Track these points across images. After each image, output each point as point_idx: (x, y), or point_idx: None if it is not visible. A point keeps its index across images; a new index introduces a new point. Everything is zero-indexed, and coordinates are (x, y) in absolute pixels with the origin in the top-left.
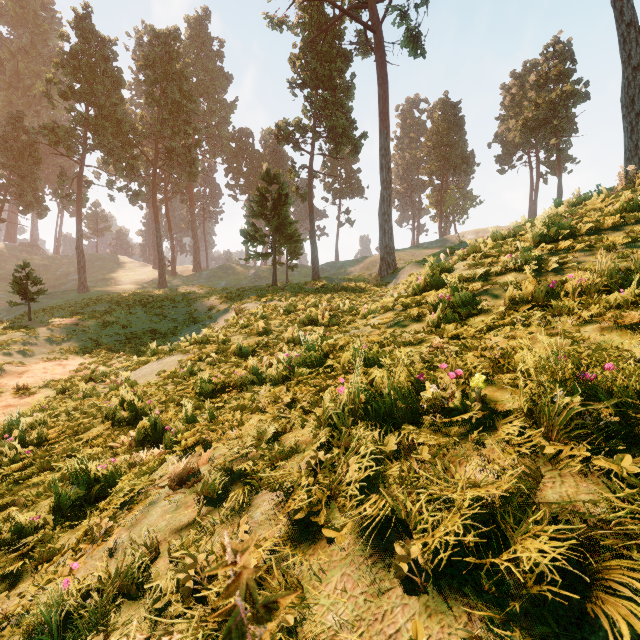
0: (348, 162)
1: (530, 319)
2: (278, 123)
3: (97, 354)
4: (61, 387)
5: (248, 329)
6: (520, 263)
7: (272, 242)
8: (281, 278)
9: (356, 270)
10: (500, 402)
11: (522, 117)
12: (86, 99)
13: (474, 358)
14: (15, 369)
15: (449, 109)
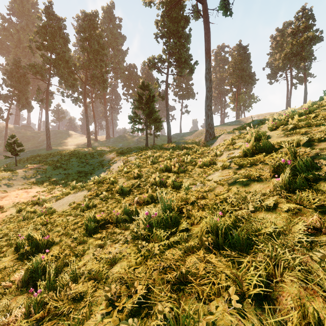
0: (186, 80)
1: None
2: (149, 58)
3: (48, 185)
4: (19, 208)
5: (128, 174)
6: None
7: (145, 122)
8: (151, 142)
9: (191, 137)
10: None
11: (283, 52)
12: (50, 50)
13: None
14: (0, 195)
15: (242, 49)
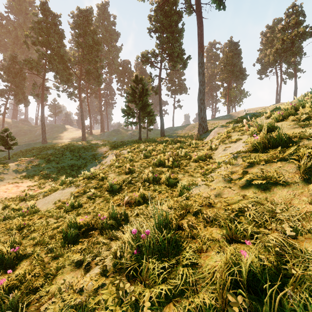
0: (179, 75)
1: None
2: (142, 53)
3: (39, 179)
4: (5, 204)
5: (120, 169)
6: None
7: (138, 116)
8: (144, 135)
9: (184, 131)
10: None
11: (274, 47)
12: (45, 45)
13: None
14: None
15: (233, 45)
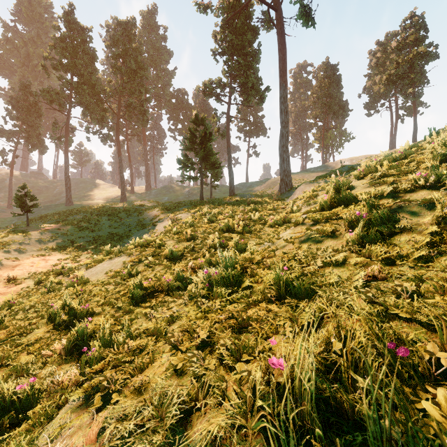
0: (255, 111)
1: None
2: (204, 82)
3: (72, 251)
4: (38, 279)
5: (179, 235)
6: (432, 180)
7: (200, 168)
8: (207, 194)
9: (261, 188)
10: None
11: (386, 73)
12: (71, 70)
13: None
14: (10, 263)
15: (329, 70)
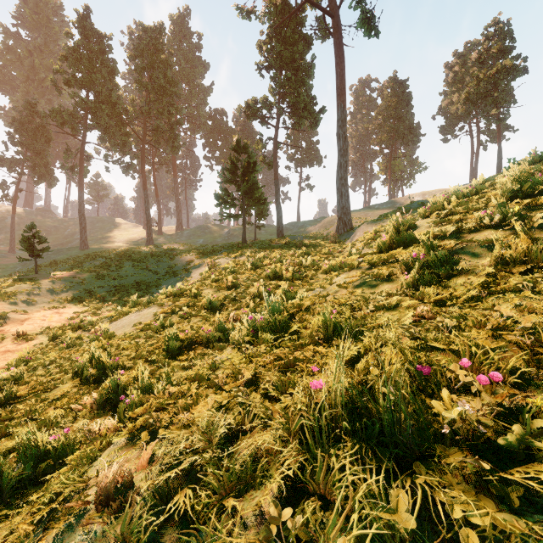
0: (308, 135)
1: (537, 284)
2: (247, 101)
3: (90, 303)
4: (53, 334)
5: (218, 283)
6: (497, 219)
7: (242, 205)
8: (250, 236)
9: (315, 229)
10: None
11: (465, 91)
12: (86, 86)
13: (488, 340)
14: (18, 317)
15: (398, 86)
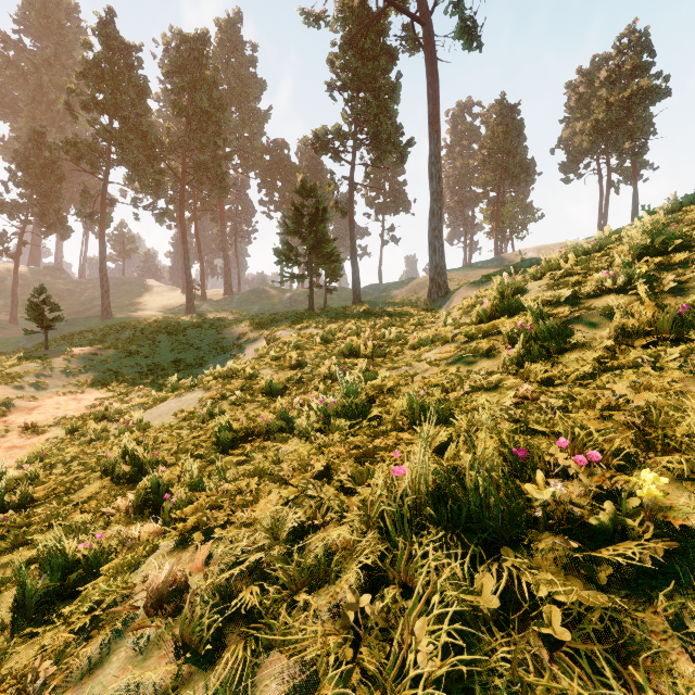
0: (393, 174)
1: (660, 359)
2: (315, 131)
3: (116, 387)
4: (71, 426)
5: (279, 361)
6: (621, 282)
7: (308, 262)
8: (319, 302)
9: (402, 293)
10: (673, 513)
11: (591, 118)
12: (110, 111)
13: (595, 421)
14: (26, 404)
15: (506, 112)
